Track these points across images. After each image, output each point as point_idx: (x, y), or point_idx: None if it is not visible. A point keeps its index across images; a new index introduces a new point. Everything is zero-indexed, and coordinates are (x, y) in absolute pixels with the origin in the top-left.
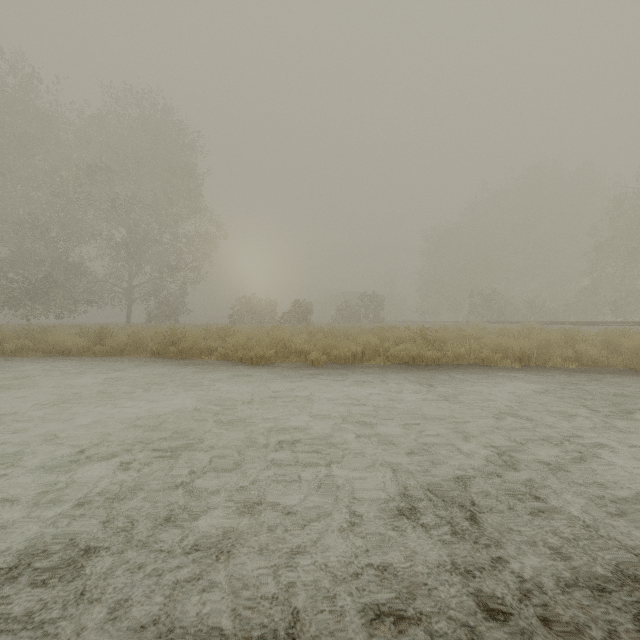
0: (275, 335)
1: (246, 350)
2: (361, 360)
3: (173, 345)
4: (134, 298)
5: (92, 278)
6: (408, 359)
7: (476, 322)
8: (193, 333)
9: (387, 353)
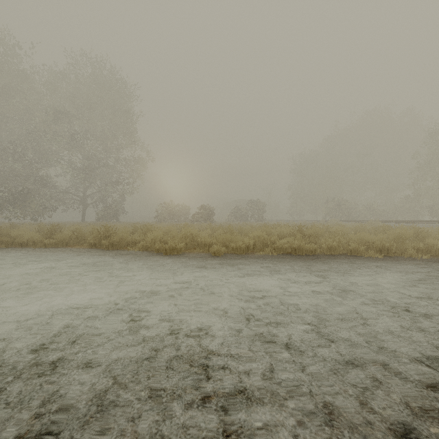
0: (185, 231)
1: (161, 243)
2: (253, 251)
3: (106, 239)
4: (87, 204)
5: (58, 189)
6: (291, 250)
7: (333, 221)
8: (123, 229)
9: (273, 245)
